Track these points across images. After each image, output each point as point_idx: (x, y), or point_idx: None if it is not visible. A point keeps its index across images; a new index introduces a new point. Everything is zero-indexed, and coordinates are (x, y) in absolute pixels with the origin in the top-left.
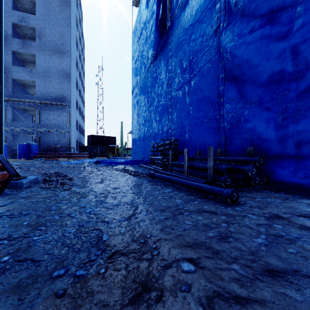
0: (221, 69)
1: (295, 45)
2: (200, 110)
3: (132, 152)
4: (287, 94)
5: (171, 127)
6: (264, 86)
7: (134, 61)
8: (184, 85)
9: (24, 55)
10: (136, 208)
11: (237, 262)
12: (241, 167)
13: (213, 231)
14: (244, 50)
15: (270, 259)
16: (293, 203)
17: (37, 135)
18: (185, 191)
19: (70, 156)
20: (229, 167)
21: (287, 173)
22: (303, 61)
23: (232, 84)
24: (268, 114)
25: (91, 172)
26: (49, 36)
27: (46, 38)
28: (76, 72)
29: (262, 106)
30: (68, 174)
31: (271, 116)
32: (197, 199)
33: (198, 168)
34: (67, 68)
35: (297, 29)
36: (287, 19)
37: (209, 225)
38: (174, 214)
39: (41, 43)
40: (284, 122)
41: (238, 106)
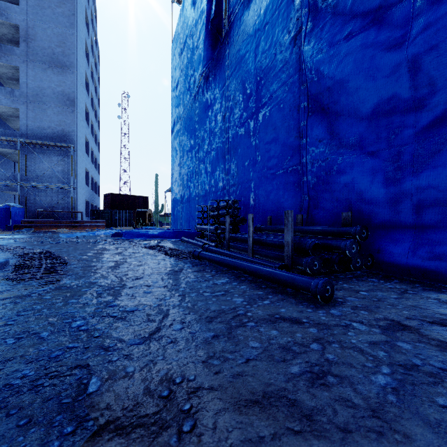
0: (303, 94)
1: (414, 57)
2: (271, 157)
3: (173, 219)
4: (402, 132)
5: (229, 182)
6: (367, 121)
7: (175, 84)
8: (249, 120)
9: (1, 68)
10: (165, 316)
11: (351, 441)
12: (335, 243)
13: (299, 361)
14: (338, 66)
15: (410, 427)
16: (416, 299)
17: (22, 193)
18: (249, 281)
19: (76, 226)
20: (317, 242)
21: (403, 251)
22: (427, 81)
23: (319, 117)
24: (373, 161)
25: (103, 251)
26: (42, 40)
27: (37, 43)
28: (86, 98)
29: (364, 150)
30: (64, 254)
31: (377, 166)
32: (268, 295)
33: (269, 244)
34: (71, 90)
35: (418, 33)
36: (402, 18)
37: (291, 349)
38: (229, 326)
39: (29, 50)
40: (398, 174)
41: (328, 151)
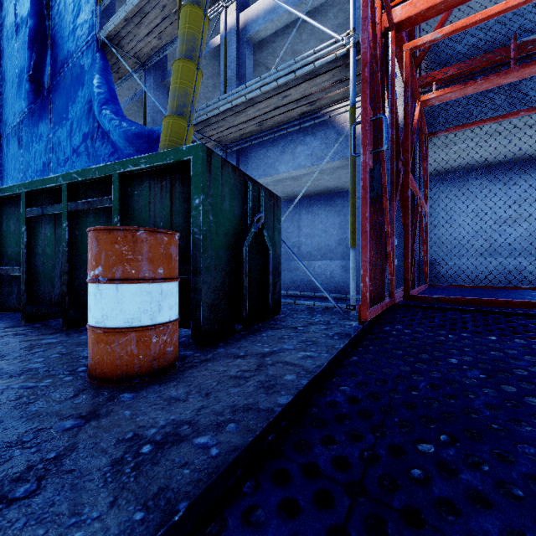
0: None
1: None
2: None
3: None
4: None
5: None
6: None
7: None
8: None
9: None
10: None
11: None
12: None
13: None
14: None
15: None
16: None
17: None
18: None
19: None
20: None
21: None
22: None
23: None
24: None
25: None
26: None
27: None
28: None
29: None
30: None
31: None
32: None
33: None
34: None
35: None
36: None
37: None
38: None
39: None
40: None
41: None
